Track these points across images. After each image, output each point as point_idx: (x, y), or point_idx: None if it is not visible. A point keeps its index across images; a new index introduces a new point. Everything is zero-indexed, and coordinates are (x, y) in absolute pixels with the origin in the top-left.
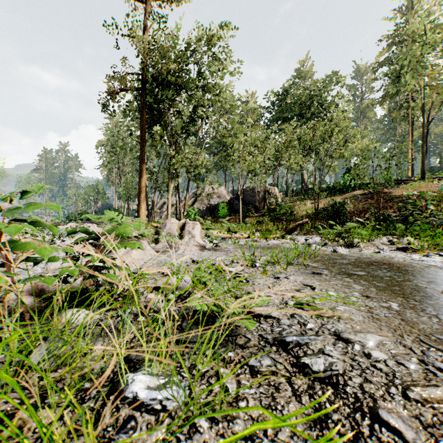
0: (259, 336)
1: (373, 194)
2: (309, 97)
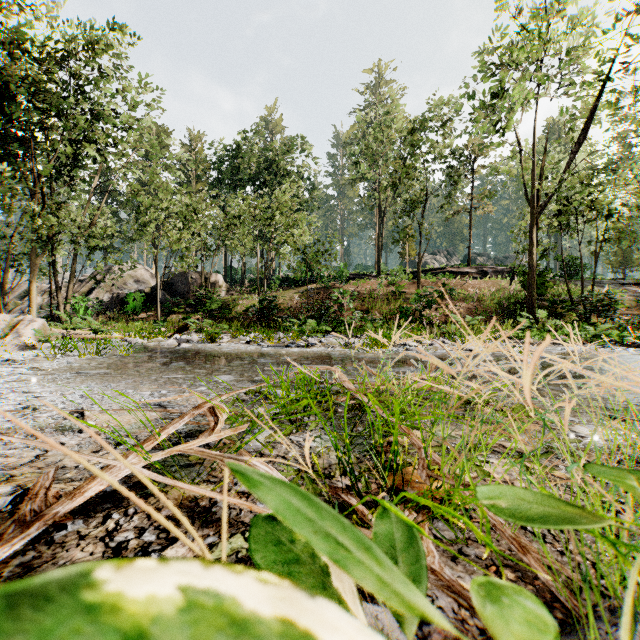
0: None
1: (325, 289)
2: (269, 162)
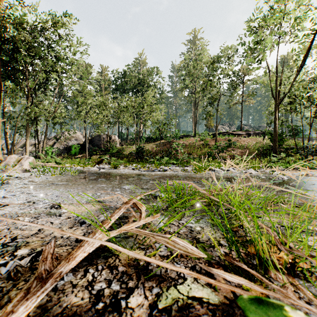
0: None
1: (168, 142)
2: (140, 80)
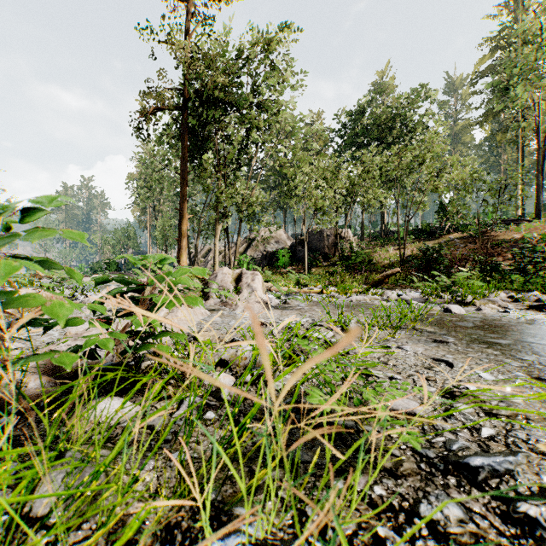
0: (413, 453)
1: (474, 237)
2: (391, 117)
